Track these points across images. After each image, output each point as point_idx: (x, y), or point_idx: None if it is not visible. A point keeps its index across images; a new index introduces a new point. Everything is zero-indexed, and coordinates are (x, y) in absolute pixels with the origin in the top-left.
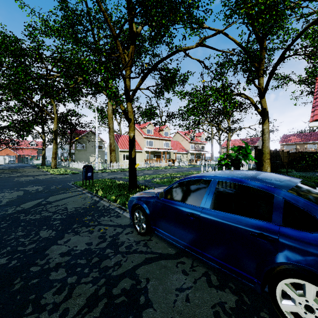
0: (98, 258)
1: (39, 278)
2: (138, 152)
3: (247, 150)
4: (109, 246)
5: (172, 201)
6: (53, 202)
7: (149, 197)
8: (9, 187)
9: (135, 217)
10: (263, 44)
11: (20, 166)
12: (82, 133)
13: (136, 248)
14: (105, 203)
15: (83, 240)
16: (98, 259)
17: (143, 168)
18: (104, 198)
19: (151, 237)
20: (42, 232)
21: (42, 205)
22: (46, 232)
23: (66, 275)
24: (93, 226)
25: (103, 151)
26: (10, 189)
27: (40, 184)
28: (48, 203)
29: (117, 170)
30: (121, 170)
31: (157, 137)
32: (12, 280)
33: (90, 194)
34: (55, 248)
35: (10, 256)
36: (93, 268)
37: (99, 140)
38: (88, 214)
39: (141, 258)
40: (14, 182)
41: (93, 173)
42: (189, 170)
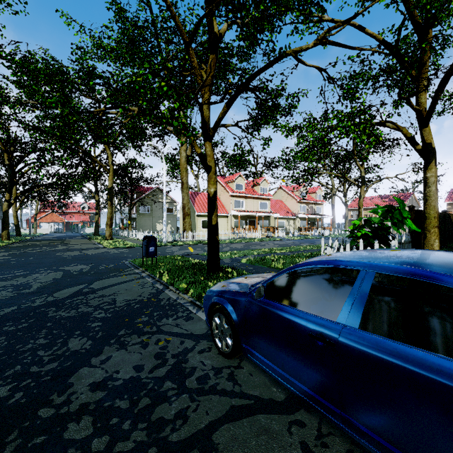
0: (149, 399)
1: (48, 433)
2: (223, 216)
3: (402, 212)
4: (169, 374)
5: (279, 306)
6: (98, 290)
7: (238, 292)
8: (46, 265)
9: (215, 324)
10: (427, 37)
11: (67, 236)
12: (147, 192)
13: (216, 383)
14: (171, 294)
15: (130, 360)
16: (149, 402)
17: (230, 240)
18: (171, 286)
19: (241, 362)
20: (73, 340)
21: (83, 295)
22: (78, 342)
23: (91, 432)
24: (149, 334)
25: (174, 216)
26: (47, 268)
27: (87, 262)
28: (92, 291)
29: (193, 243)
30: (199, 243)
31: (250, 195)
32: (5, 435)
33: (151, 279)
34: (86, 372)
35: (15, 383)
36: (139, 420)
37: (168, 201)
38: (144, 313)
39: (223, 406)
40: (54, 258)
41: (160, 247)
42: (298, 244)
